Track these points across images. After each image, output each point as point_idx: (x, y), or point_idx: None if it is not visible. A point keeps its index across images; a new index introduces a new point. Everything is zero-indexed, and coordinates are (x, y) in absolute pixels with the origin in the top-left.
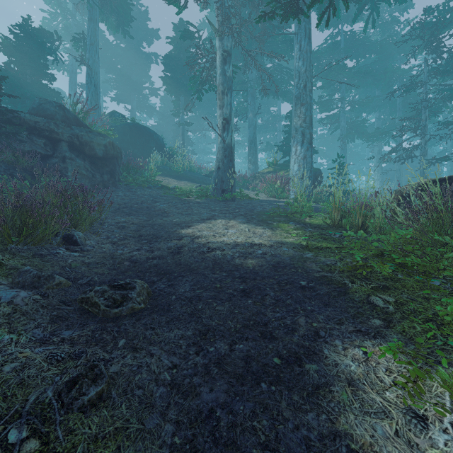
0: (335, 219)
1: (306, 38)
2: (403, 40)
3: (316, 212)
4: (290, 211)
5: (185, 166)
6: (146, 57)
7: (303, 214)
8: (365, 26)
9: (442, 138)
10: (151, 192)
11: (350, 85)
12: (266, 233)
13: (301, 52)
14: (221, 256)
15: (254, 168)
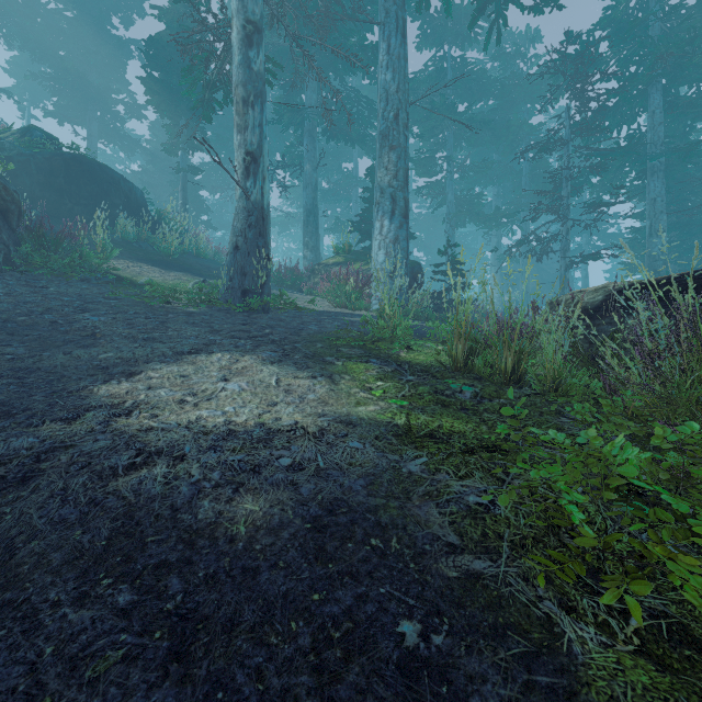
0: (459, 357)
1: (399, 34)
2: (539, 73)
3: (417, 338)
4: (371, 336)
5: (185, 246)
6: (117, 44)
7: (395, 342)
8: (487, 40)
9: (576, 231)
10: (84, 291)
11: (460, 141)
12: (316, 390)
13: (391, 57)
14: (162, 488)
15: (314, 258)
